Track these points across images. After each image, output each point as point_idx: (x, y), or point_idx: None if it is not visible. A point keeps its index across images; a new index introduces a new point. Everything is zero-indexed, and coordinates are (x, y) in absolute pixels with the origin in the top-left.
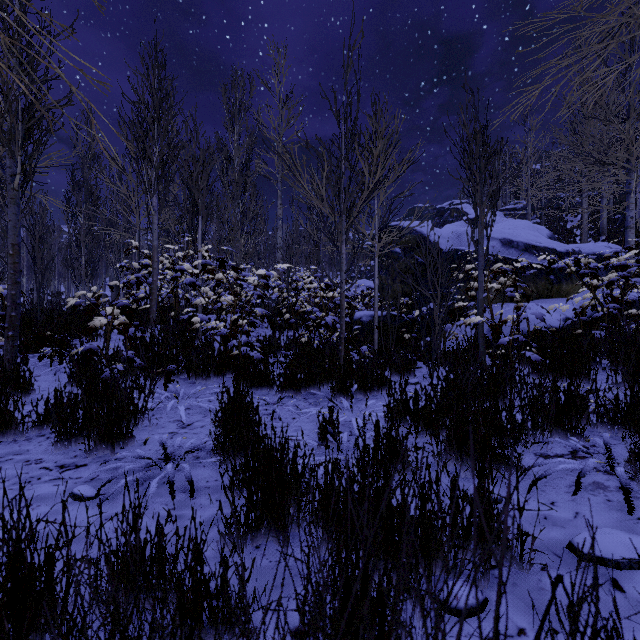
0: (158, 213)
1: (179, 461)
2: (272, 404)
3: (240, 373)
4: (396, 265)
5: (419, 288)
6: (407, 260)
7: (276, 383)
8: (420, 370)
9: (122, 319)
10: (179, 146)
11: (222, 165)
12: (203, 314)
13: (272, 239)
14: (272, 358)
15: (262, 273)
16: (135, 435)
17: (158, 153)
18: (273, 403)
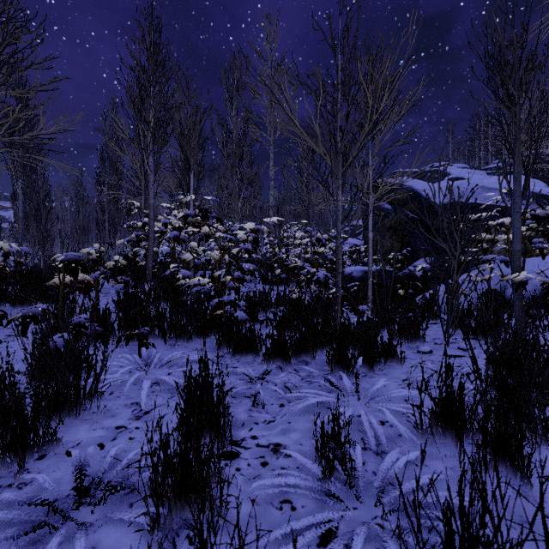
0: (154, 172)
1: (96, 505)
2: (256, 378)
3: (223, 336)
4: (385, 221)
5: (432, 238)
6: (397, 216)
7: (262, 350)
8: (426, 332)
9: (81, 276)
10: (174, 107)
11: (222, 138)
12: (201, 270)
13: (267, 205)
14: (262, 315)
15: (251, 227)
16: (71, 430)
17: (152, 113)
18: (257, 377)
